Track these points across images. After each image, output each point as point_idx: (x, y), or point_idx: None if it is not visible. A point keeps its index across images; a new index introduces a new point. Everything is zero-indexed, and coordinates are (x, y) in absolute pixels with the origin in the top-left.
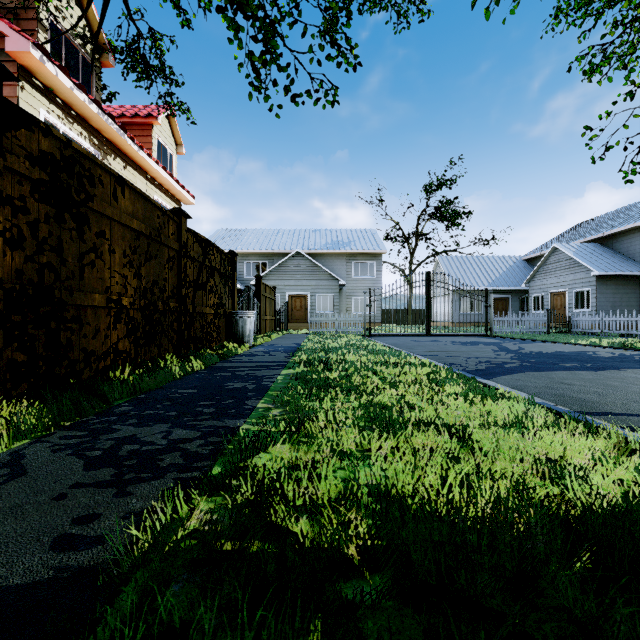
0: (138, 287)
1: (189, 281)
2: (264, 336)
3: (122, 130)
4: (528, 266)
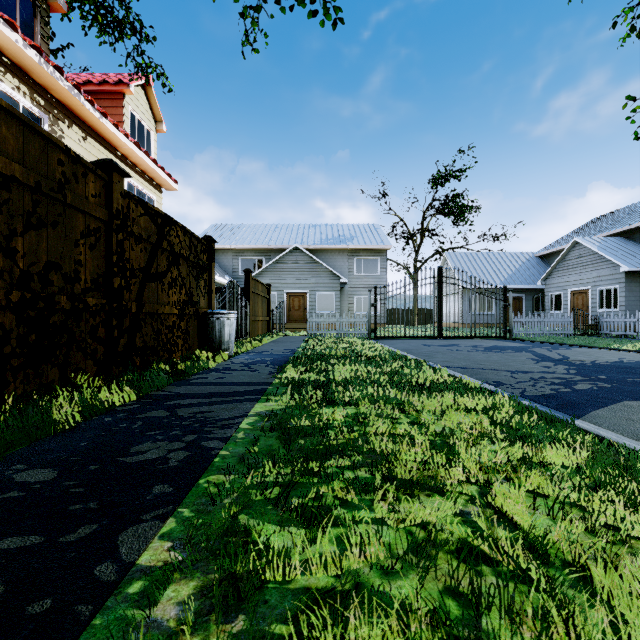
0: (6, 270)
1: (131, 268)
2: (253, 340)
3: (78, 91)
4: (542, 263)
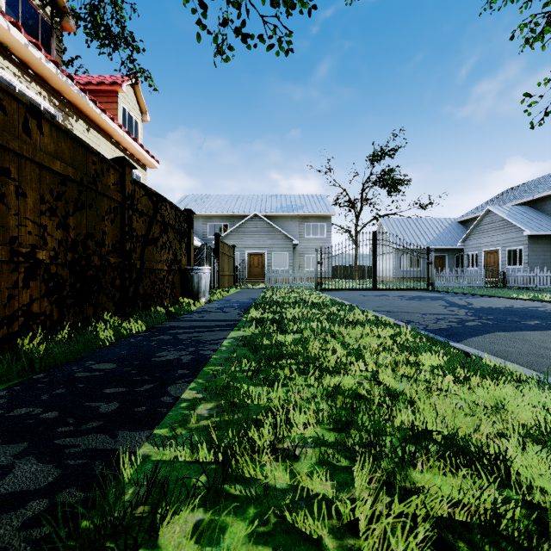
0: (64, 239)
1: (136, 235)
2: (222, 291)
3: (84, 93)
4: (462, 227)
